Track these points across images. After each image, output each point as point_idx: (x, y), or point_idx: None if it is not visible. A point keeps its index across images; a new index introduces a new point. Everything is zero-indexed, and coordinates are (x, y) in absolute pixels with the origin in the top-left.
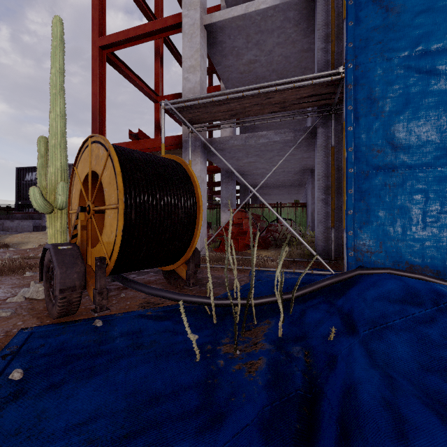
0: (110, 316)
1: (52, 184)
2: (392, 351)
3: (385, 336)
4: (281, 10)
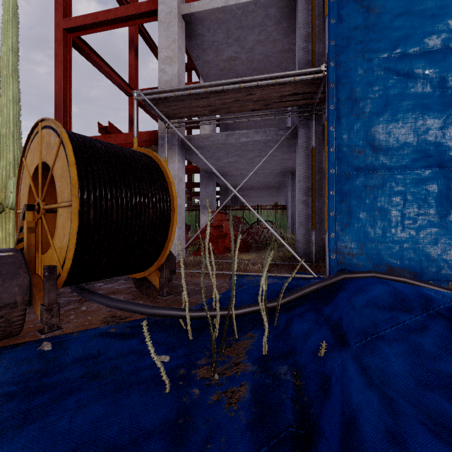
0: (63, 336)
1: (2, 179)
2: (386, 366)
3: (377, 349)
4: (262, 5)
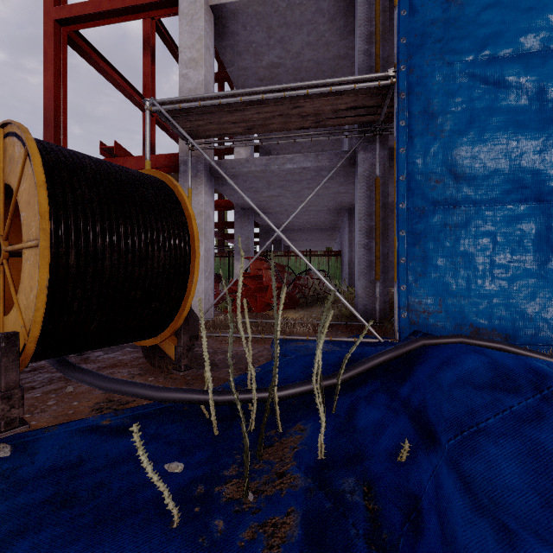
0: (31, 434)
1: None
2: (495, 475)
3: (480, 448)
4: None
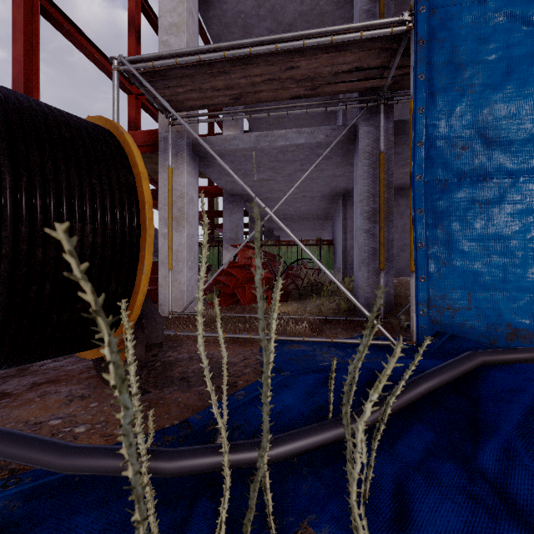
0: None
1: None
2: None
3: None
4: None
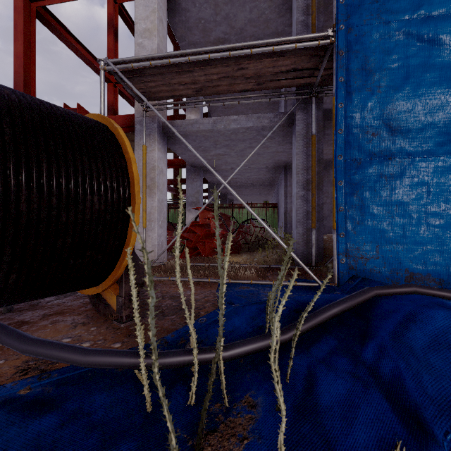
0: None
1: None
2: None
3: None
4: None
